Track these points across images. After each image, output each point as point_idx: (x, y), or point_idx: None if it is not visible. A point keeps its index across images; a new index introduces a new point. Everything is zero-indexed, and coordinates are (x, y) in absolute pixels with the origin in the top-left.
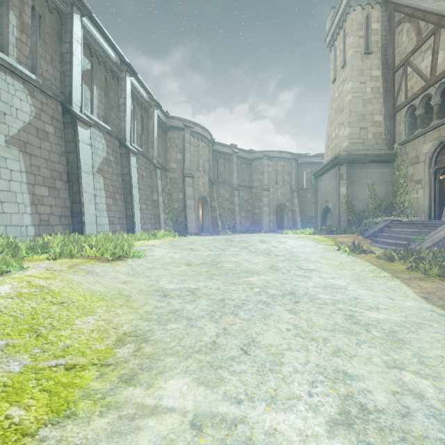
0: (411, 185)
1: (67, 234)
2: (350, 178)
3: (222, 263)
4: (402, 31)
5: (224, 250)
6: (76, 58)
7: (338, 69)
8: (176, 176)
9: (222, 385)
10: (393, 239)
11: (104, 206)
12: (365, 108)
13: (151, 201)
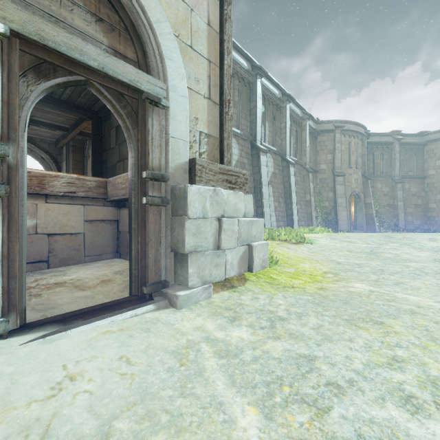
0: None
1: None
2: None
3: (380, 253)
4: None
5: (383, 245)
6: (258, 109)
7: None
8: (325, 177)
9: (382, 288)
10: None
11: (273, 208)
12: None
13: (304, 202)
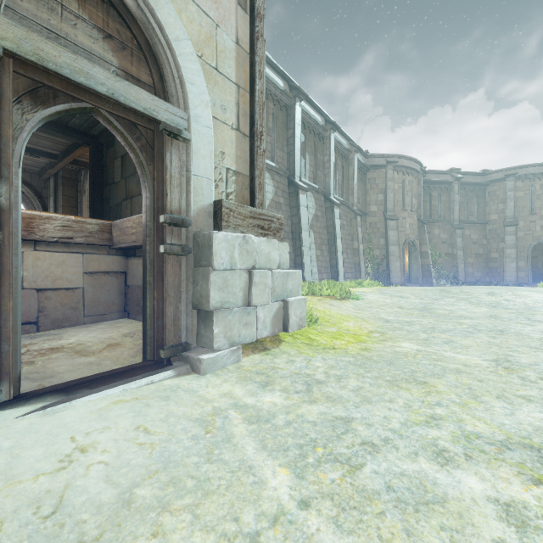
0: None
1: None
2: None
3: (434, 309)
4: None
5: (437, 300)
6: (297, 138)
7: None
8: (376, 220)
9: (430, 347)
10: None
11: (314, 257)
12: None
13: (351, 250)
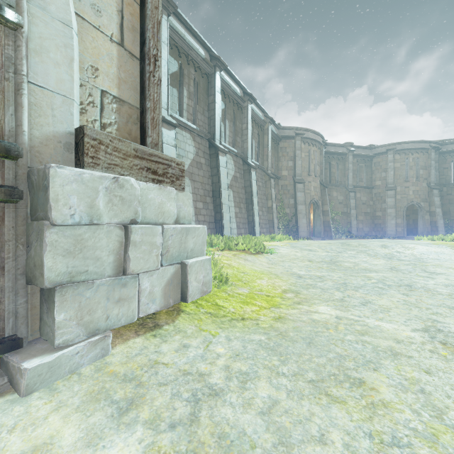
0: None
1: (217, 235)
2: None
3: (340, 262)
4: None
5: (341, 252)
6: (217, 104)
7: None
8: (287, 183)
9: (349, 312)
10: None
11: (233, 214)
12: None
13: (266, 208)
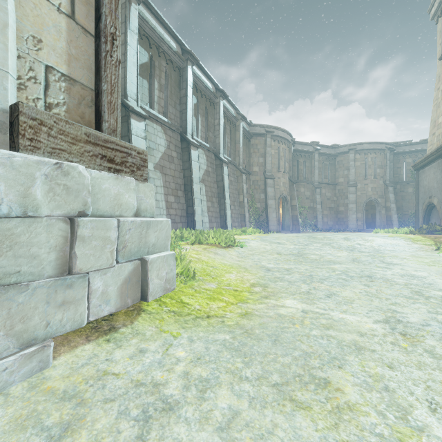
0: None
1: (188, 229)
2: None
3: (306, 254)
4: None
5: (308, 245)
6: (189, 98)
7: None
8: (258, 179)
9: (315, 304)
10: None
11: (205, 208)
12: None
13: (237, 203)
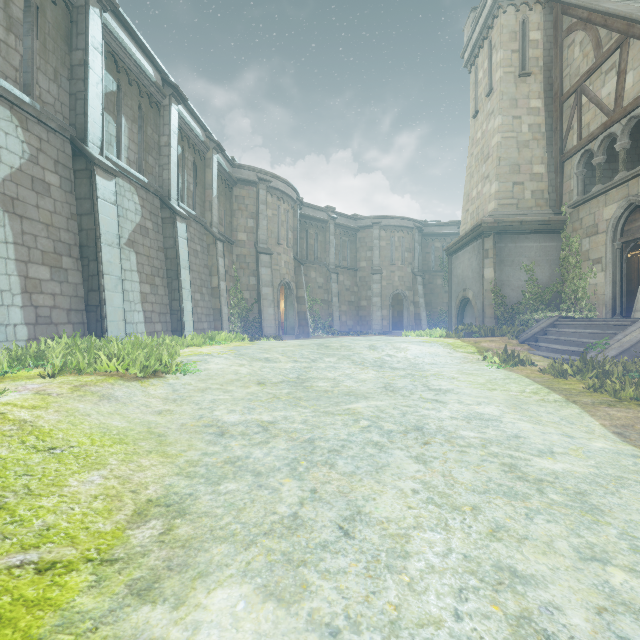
0: (587, 266)
1: (78, 338)
2: (499, 255)
3: (312, 380)
4: (573, 43)
5: (316, 361)
6: (93, 73)
7: (481, 98)
8: (246, 253)
9: (305, 599)
10: (562, 344)
11: (137, 296)
12: (520, 154)
13: (208, 289)
